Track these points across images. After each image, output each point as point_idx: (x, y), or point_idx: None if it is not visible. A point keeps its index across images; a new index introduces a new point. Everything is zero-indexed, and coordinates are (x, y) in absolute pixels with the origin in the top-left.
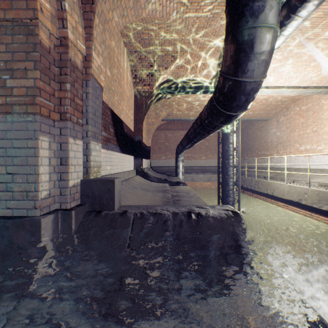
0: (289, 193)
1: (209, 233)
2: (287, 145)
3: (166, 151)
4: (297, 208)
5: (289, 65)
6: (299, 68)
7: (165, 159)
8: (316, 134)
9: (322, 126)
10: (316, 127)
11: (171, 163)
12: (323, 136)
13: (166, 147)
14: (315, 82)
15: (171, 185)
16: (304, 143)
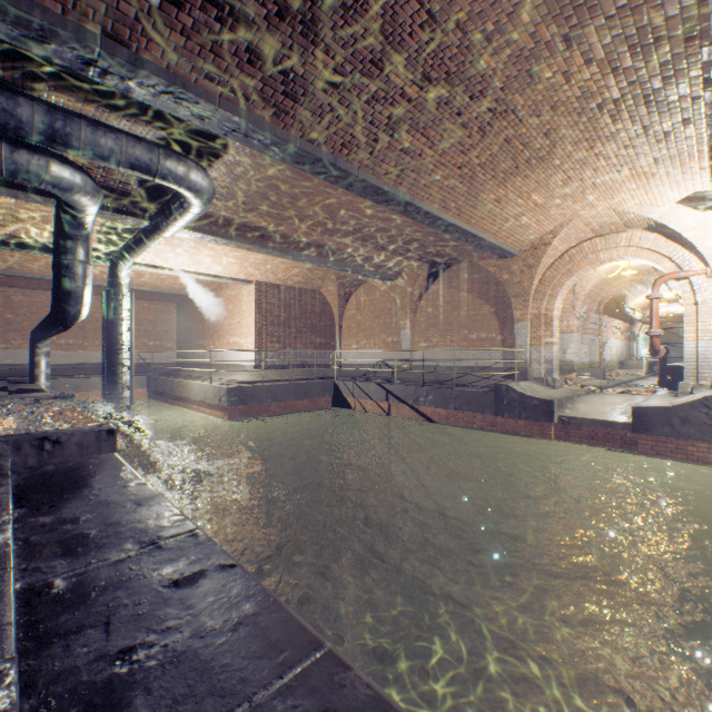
0: (200, 393)
1: (37, 408)
2: (222, 336)
3: (10, 332)
4: (205, 408)
5: (188, 256)
6: (200, 260)
7: (6, 349)
8: (241, 326)
9: (244, 319)
10: (241, 319)
11: (24, 358)
12: (244, 329)
13: (9, 324)
14: (226, 274)
15: (15, 393)
16: (234, 335)
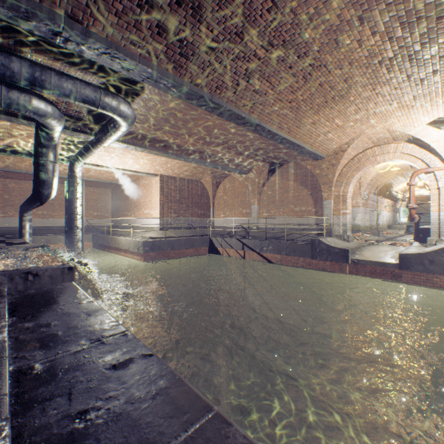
0: (126, 244)
1: (23, 254)
2: (139, 209)
3: (7, 206)
4: (129, 254)
5: (118, 159)
6: (126, 161)
7: (4, 217)
8: (151, 203)
9: (153, 198)
10: (151, 198)
11: (15, 223)
12: (153, 205)
13: (6, 201)
14: (142, 170)
15: (10, 244)
16: (146, 208)
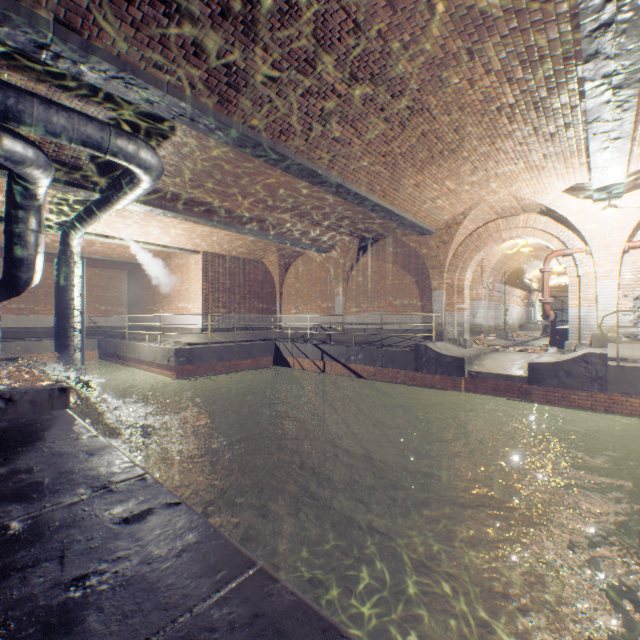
0: (150, 354)
1: None
2: (171, 301)
3: None
4: (155, 368)
5: (138, 227)
6: (150, 231)
7: None
8: (189, 292)
9: (191, 285)
10: (189, 286)
11: None
12: (192, 295)
13: None
14: (174, 244)
15: None
16: (182, 301)
